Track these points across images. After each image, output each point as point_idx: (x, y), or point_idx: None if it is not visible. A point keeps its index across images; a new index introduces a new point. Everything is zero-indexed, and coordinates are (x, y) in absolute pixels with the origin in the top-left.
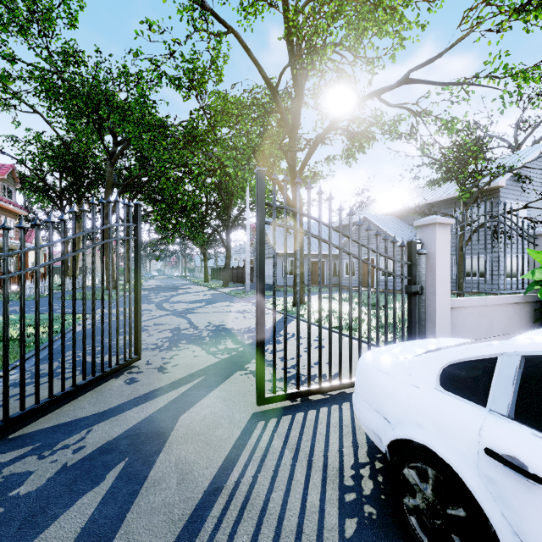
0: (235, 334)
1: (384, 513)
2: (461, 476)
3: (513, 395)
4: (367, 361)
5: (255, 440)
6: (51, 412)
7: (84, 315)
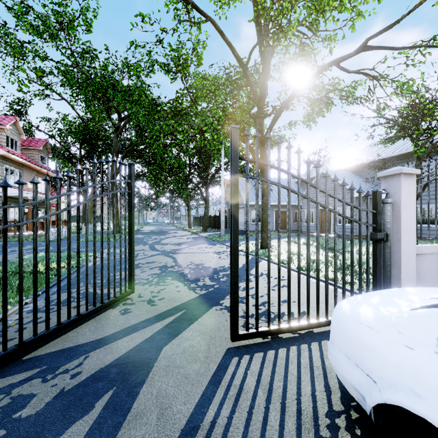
0: (212, 272)
1: None
2: None
3: None
4: (344, 311)
5: (229, 377)
6: (58, 337)
7: (86, 256)
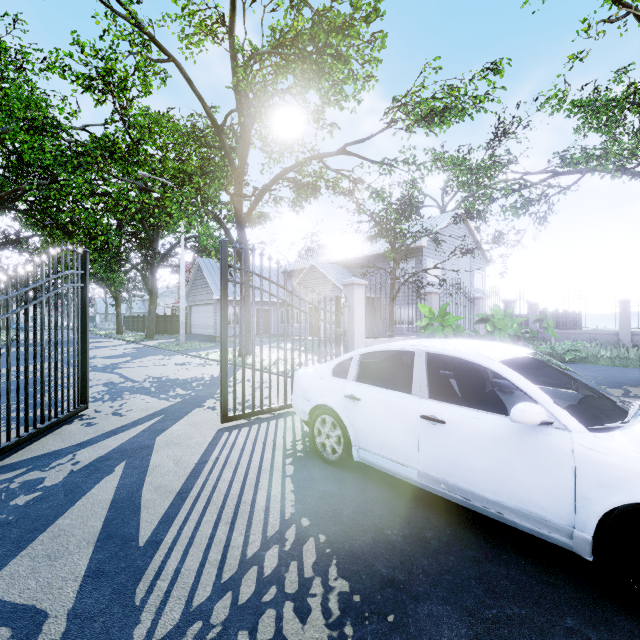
0: (183, 383)
1: (307, 454)
2: (336, 411)
3: (356, 372)
4: (300, 373)
5: (224, 441)
6: (19, 451)
7: (42, 361)
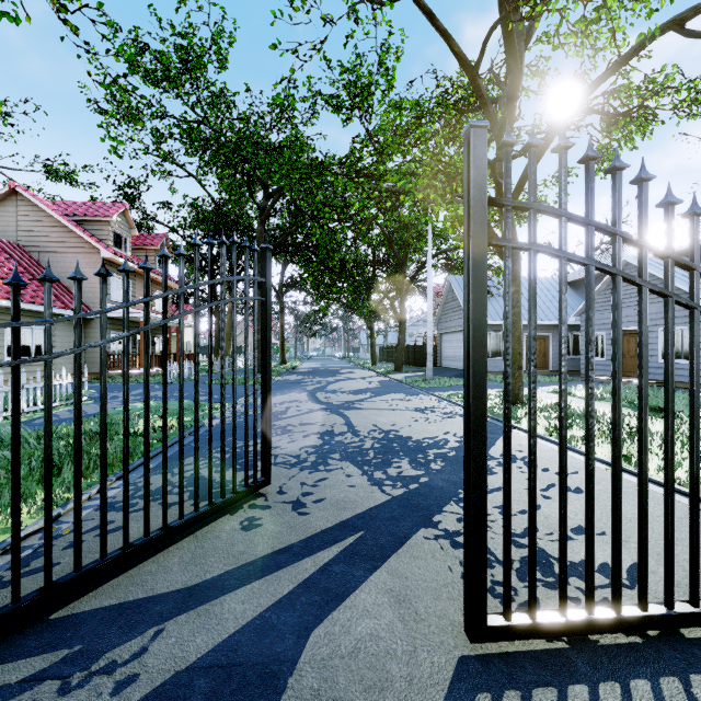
0: (414, 448)
1: None
2: None
3: None
4: None
5: None
6: (124, 572)
7: (180, 417)
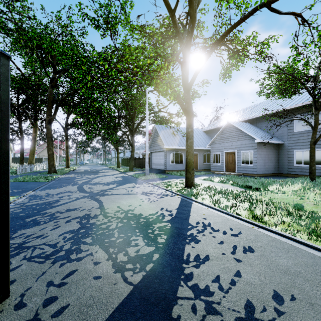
0: (145, 224)
1: None
2: None
3: None
4: None
5: None
6: None
7: None
